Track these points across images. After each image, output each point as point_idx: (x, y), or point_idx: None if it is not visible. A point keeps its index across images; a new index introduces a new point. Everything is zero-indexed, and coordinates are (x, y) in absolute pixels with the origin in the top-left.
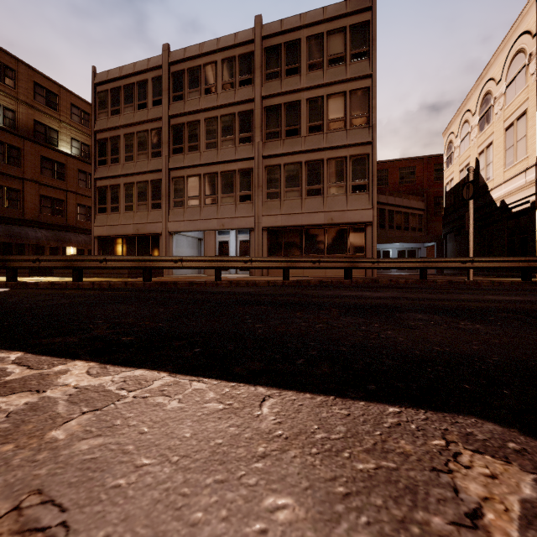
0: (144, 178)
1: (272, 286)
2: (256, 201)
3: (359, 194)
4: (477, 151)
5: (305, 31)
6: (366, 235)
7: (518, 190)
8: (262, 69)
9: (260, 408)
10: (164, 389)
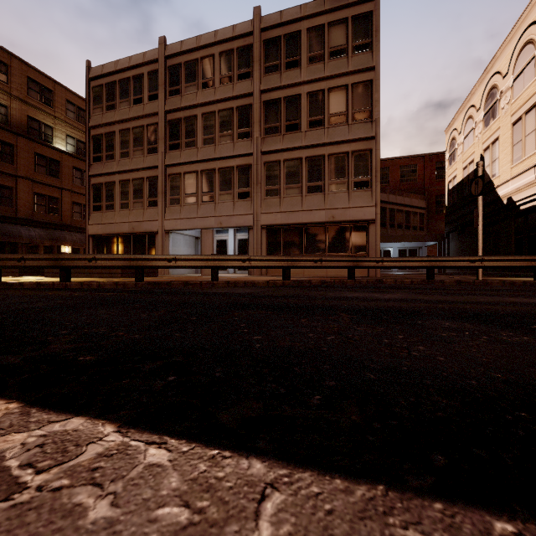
0: (140, 175)
1: (271, 286)
2: (255, 199)
3: (361, 191)
4: (482, 147)
5: (306, 22)
6: (368, 233)
7: (527, 187)
8: (261, 62)
9: (256, 522)
10: (97, 466)
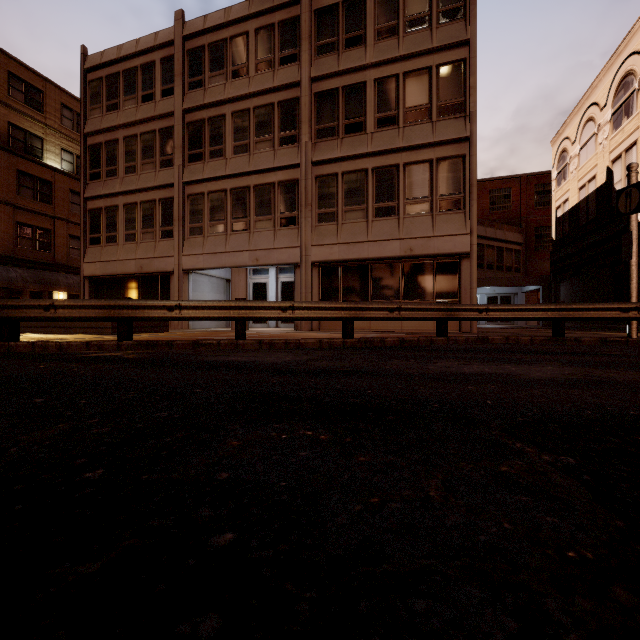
0: (150, 196)
1: (326, 349)
2: (303, 226)
3: (450, 213)
4: (610, 157)
5: None
6: (460, 272)
7: None
8: (311, 39)
9: None
10: None
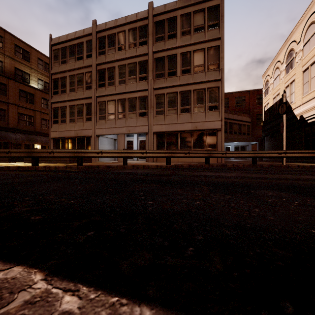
0: (81, 102)
1: (159, 168)
2: (149, 116)
3: (213, 111)
4: (284, 86)
5: (180, 11)
6: (217, 137)
7: (312, 109)
8: (153, 35)
9: None
10: (21, 314)
